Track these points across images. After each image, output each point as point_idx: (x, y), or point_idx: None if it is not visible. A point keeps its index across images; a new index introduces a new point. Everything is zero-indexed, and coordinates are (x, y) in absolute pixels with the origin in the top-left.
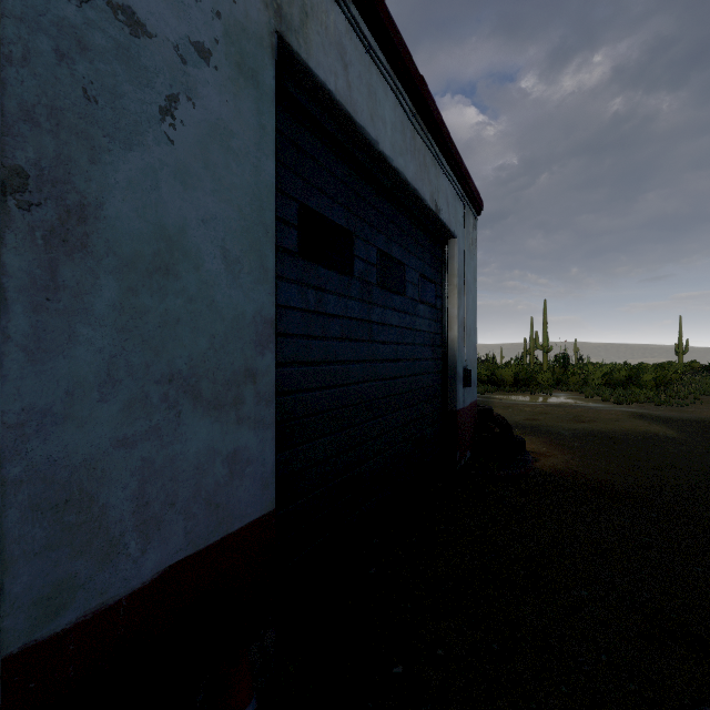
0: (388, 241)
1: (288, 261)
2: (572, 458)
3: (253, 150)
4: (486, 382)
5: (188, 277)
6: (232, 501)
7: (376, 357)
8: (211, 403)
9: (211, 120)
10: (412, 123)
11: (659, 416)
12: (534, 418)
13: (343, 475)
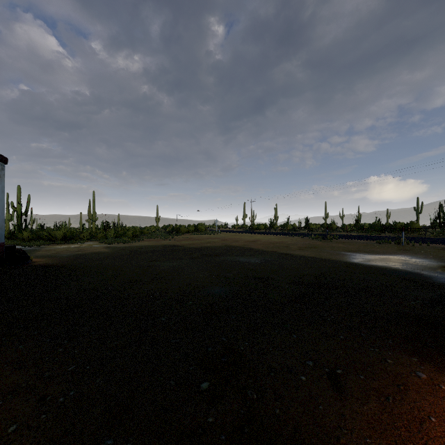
0: None
1: None
2: (52, 261)
3: None
4: (46, 239)
5: None
6: None
7: None
8: None
9: None
10: None
11: (115, 247)
12: (57, 253)
13: None
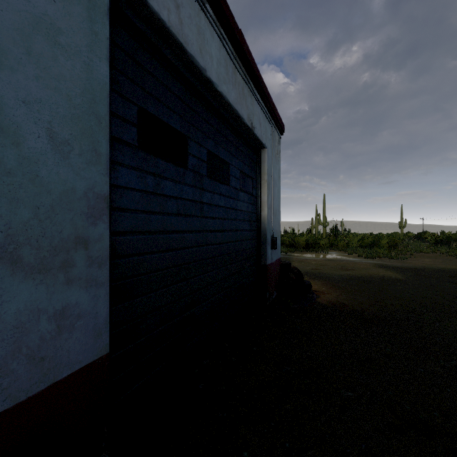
0: (216, 145)
1: (128, 151)
2: (341, 294)
3: (84, 50)
4: (288, 245)
5: (4, 152)
6: (60, 353)
7: (206, 228)
8: (34, 267)
9: (34, 13)
10: (233, 62)
11: (391, 266)
12: (317, 268)
13: (178, 316)
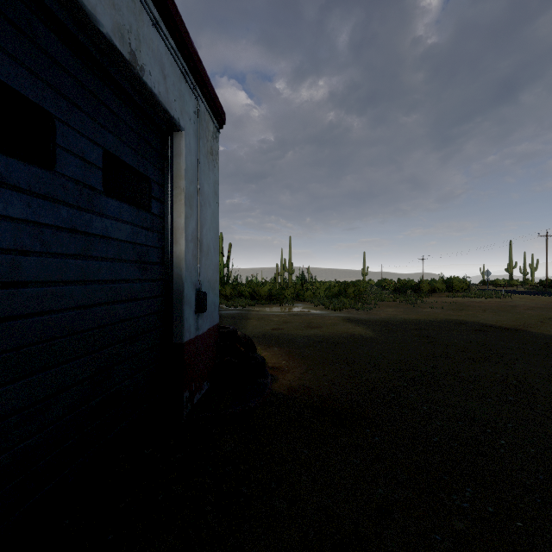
0: None
1: None
2: (306, 370)
3: None
4: (249, 297)
5: None
6: None
7: None
8: None
9: None
10: None
11: (359, 319)
12: (279, 328)
13: None
